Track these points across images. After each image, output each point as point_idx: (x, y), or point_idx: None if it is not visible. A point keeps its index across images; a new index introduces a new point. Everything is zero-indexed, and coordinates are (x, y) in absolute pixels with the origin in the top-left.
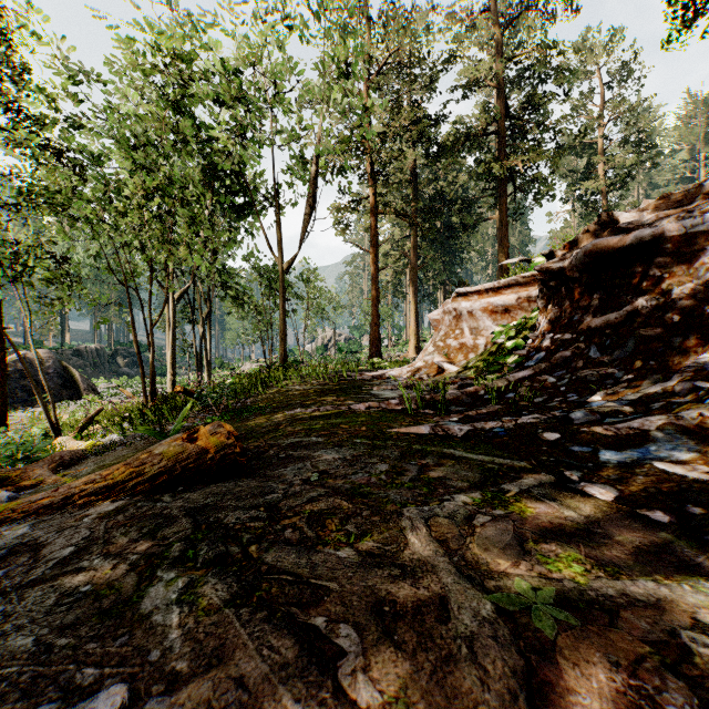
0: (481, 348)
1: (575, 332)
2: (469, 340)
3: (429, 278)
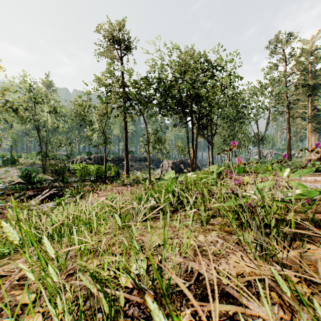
0: (315, 159)
1: (319, 157)
2: (312, 157)
3: (318, 128)
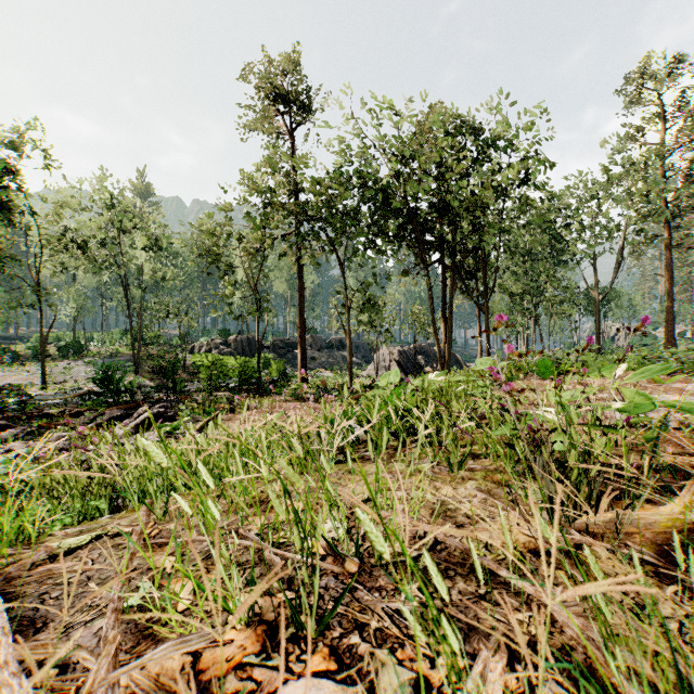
0: None
1: None
2: None
3: None
